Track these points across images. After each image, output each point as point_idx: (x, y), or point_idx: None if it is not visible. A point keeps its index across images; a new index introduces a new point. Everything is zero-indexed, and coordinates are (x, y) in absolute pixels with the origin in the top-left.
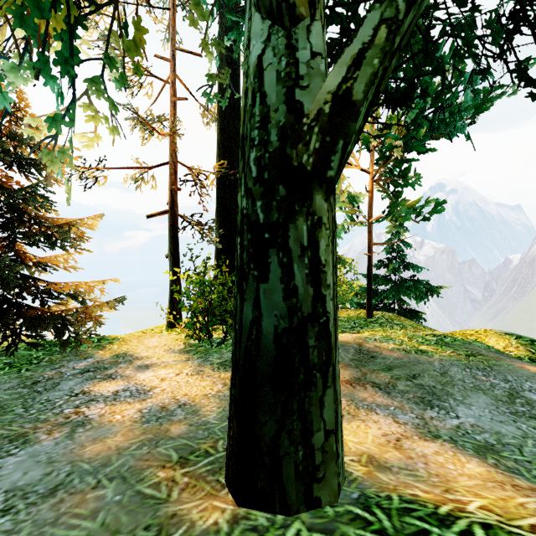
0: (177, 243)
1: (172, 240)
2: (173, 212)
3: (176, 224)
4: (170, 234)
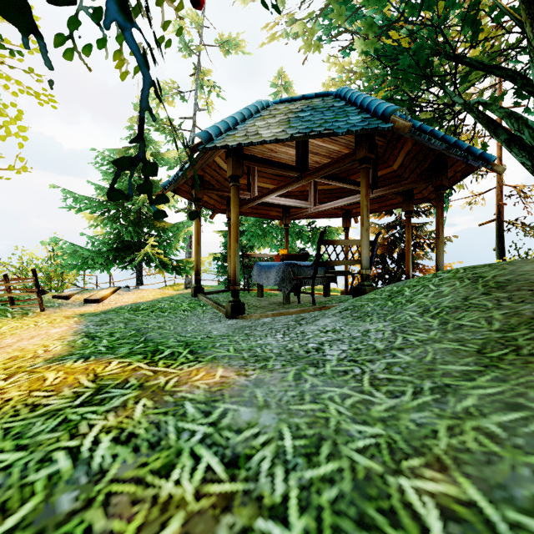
0: (503, 240)
1: (498, 239)
2: (499, 220)
3: (501, 227)
4: (496, 235)
